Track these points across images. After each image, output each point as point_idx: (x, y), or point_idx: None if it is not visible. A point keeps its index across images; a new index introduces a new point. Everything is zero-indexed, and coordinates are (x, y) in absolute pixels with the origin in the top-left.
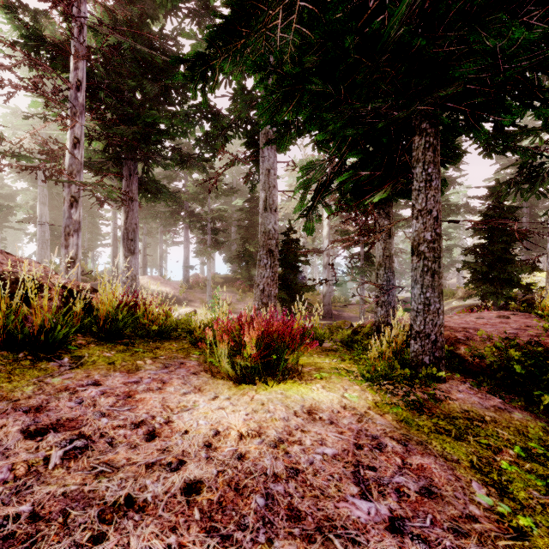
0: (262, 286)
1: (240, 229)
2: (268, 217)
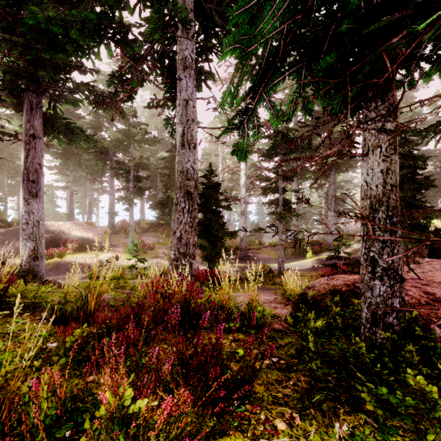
0: (179, 233)
1: (162, 177)
2: (185, 154)
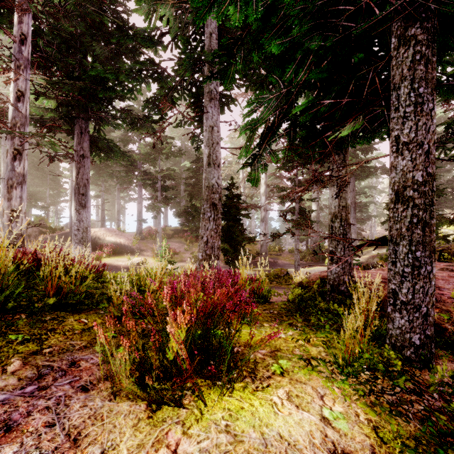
0: (206, 238)
1: (187, 186)
2: (211, 172)
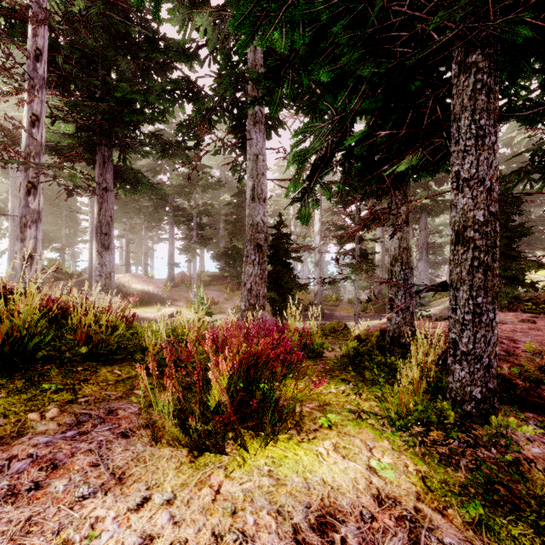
0: (250, 284)
1: (228, 224)
2: (256, 208)
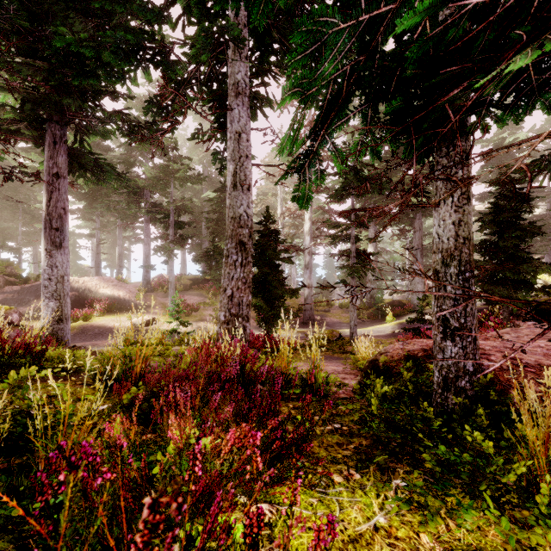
0: (231, 290)
1: (209, 222)
2: (238, 197)
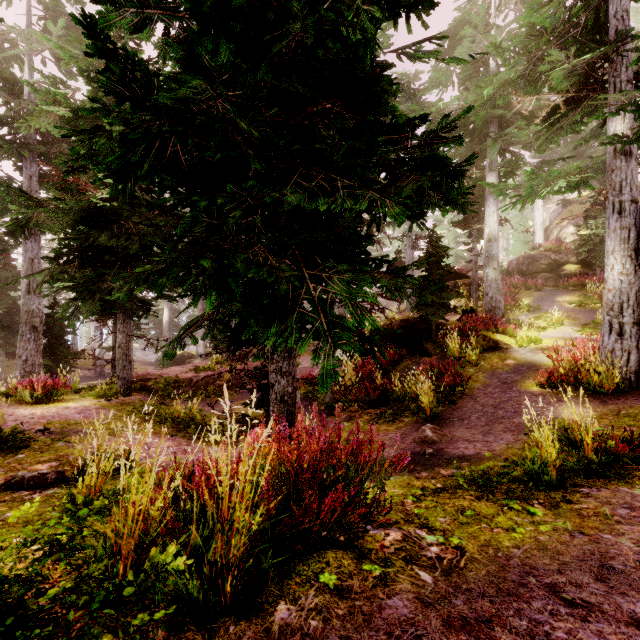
0: (26, 357)
1: None
2: (32, 299)
